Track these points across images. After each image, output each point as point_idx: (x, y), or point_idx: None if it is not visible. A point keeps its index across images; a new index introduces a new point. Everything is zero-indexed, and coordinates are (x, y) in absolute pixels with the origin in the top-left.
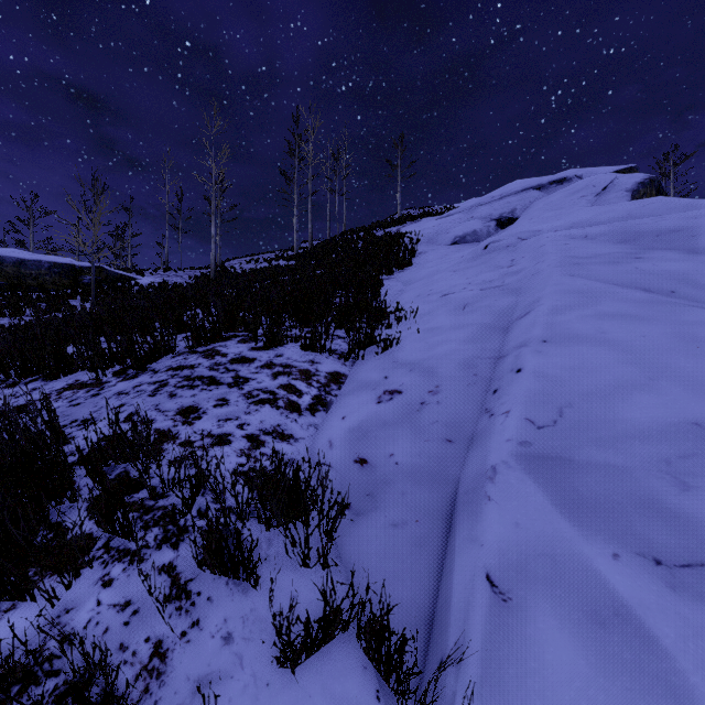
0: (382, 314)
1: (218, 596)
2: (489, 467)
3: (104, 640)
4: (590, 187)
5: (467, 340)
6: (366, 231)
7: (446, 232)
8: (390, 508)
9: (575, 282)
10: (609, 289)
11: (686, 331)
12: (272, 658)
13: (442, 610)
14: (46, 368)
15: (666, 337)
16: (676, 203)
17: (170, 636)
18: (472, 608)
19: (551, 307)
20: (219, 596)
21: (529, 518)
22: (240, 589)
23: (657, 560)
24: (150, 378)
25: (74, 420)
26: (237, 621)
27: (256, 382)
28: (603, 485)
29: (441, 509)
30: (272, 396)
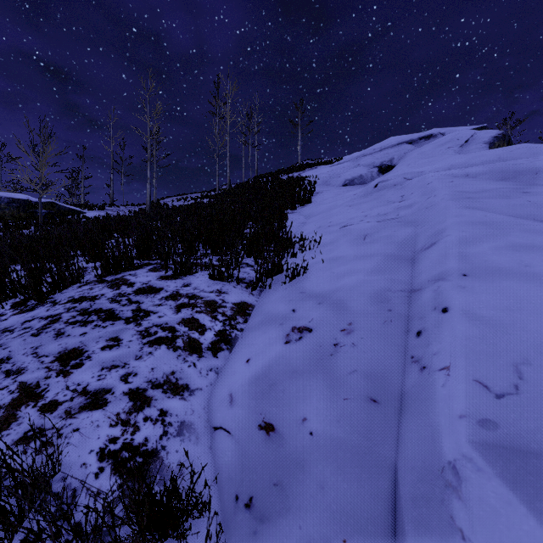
0: (288, 243)
1: None
2: (445, 463)
3: None
4: (455, 140)
5: (374, 271)
6: (273, 176)
7: (338, 177)
8: (305, 512)
9: (475, 214)
10: (513, 220)
11: None
12: None
13: None
14: None
15: None
16: (541, 148)
17: None
18: None
19: (459, 238)
20: None
21: None
22: None
23: None
24: (45, 311)
25: None
26: None
27: (156, 316)
28: None
29: (377, 520)
30: (171, 333)
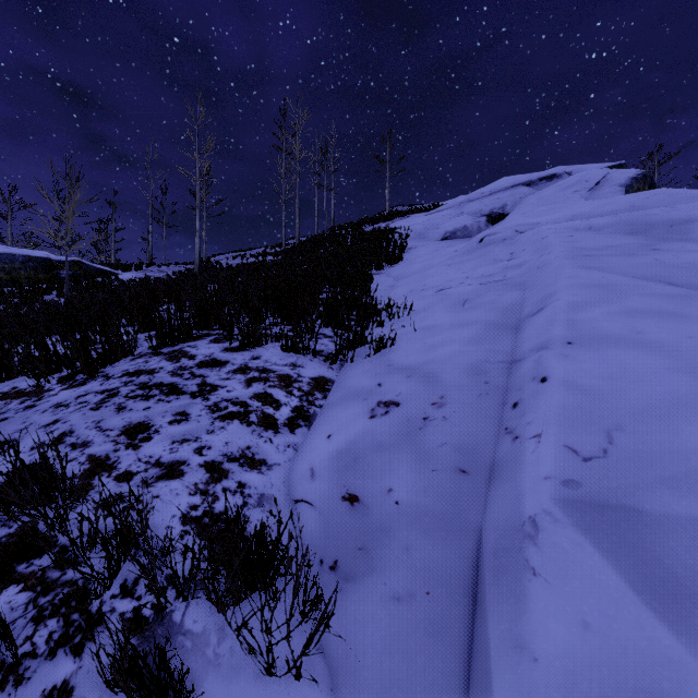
0: (373, 310)
1: None
2: (526, 518)
3: None
4: (583, 182)
5: (472, 341)
6: (354, 227)
7: (436, 228)
8: (390, 570)
9: (591, 275)
10: (633, 282)
11: None
12: None
13: None
14: None
15: None
16: (682, 194)
17: None
18: None
19: (569, 303)
20: None
21: (602, 613)
22: None
23: None
24: (99, 385)
25: None
26: None
27: (225, 391)
28: (697, 554)
29: (460, 575)
30: (243, 408)
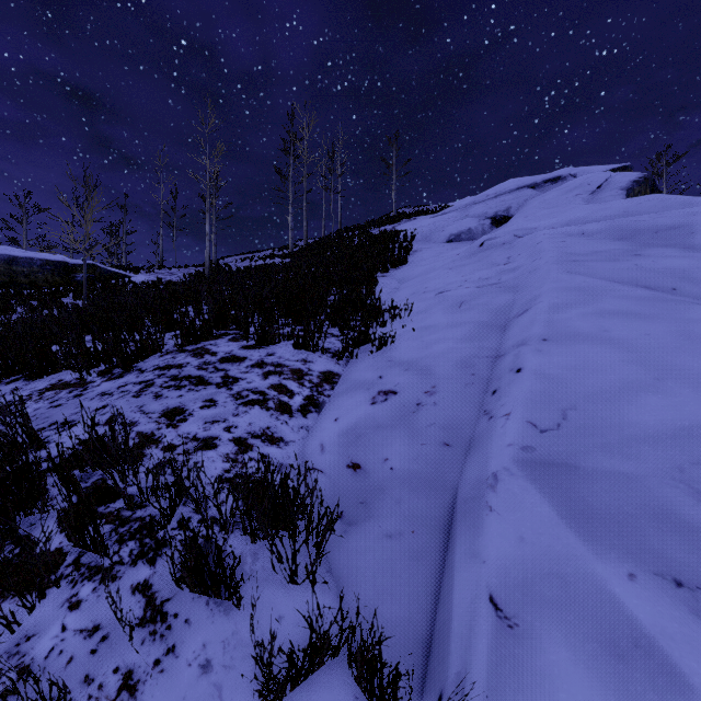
0: (377, 312)
1: (197, 618)
2: (490, 474)
3: (67, 672)
4: (585, 186)
5: (464, 339)
6: (361, 230)
7: (441, 231)
8: (384, 517)
9: (574, 279)
10: (609, 286)
11: (692, 329)
12: (255, 688)
13: (441, 634)
14: (28, 367)
15: (671, 336)
16: (673, 200)
17: (141, 665)
18: (474, 635)
19: (550, 305)
20: (198, 618)
21: (534, 531)
22: (222, 610)
23: (677, 581)
24: (136, 378)
25: (53, 422)
26: (217, 647)
27: (245, 382)
28: (612, 494)
29: (438, 519)
30: (262, 396)
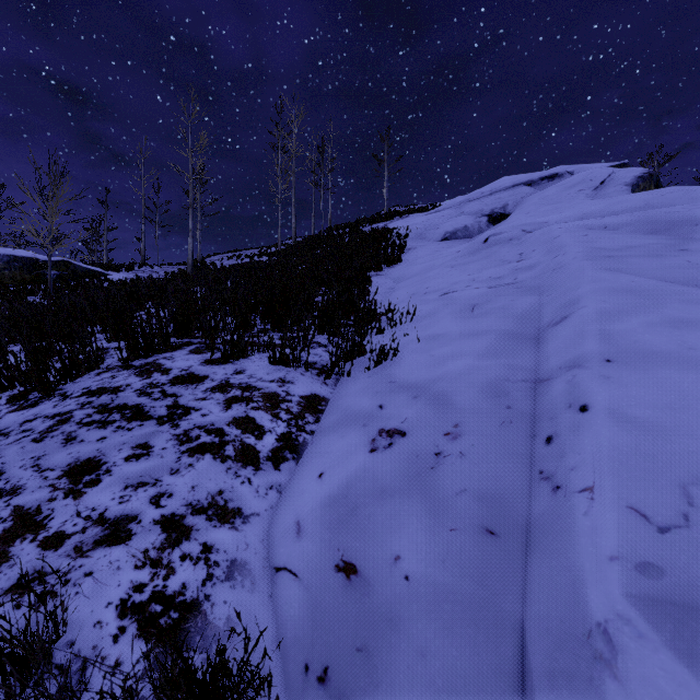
0: (372, 316)
1: None
2: (592, 625)
3: None
4: (588, 181)
5: (487, 354)
6: (352, 227)
7: (436, 228)
8: (400, 689)
9: (618, 278)
10: (669, 287)
11: None
12: None
13: None
14: None
15: None
16: None
17: None
18: None
19: (599, 311)
20: None
21: None
22: None
23: None
24: (52, 407)
25: None
26: None
27: (199, 415)
28: None
29: None
30: (218, 438)
